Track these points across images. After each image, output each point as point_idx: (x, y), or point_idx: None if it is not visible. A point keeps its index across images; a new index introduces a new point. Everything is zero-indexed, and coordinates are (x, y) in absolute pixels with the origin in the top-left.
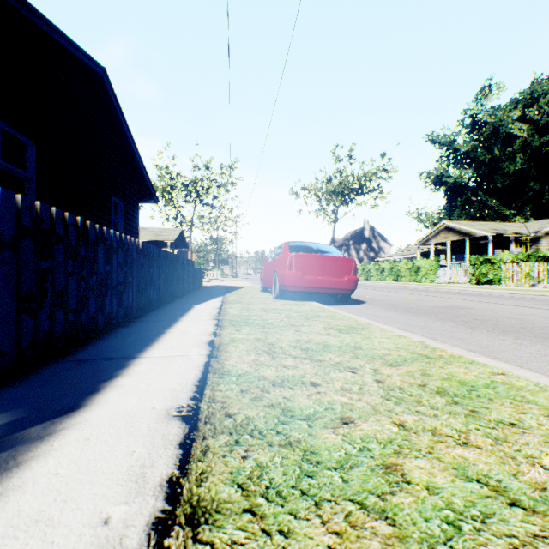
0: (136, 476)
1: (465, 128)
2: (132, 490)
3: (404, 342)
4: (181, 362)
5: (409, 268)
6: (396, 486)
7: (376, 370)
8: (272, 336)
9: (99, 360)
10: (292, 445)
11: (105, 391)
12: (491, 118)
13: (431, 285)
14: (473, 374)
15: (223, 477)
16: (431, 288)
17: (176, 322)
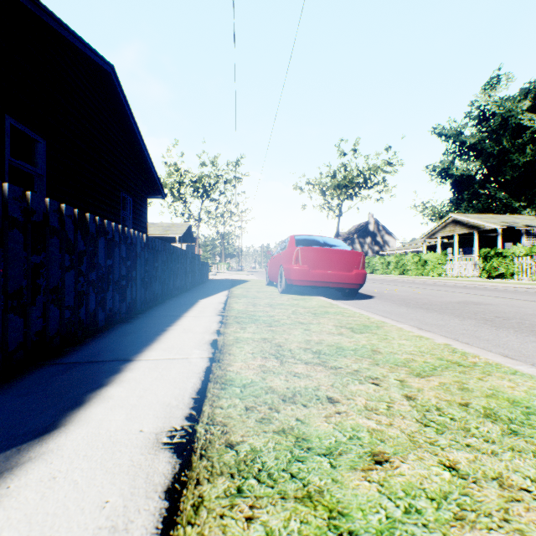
0: None
1: (472, 120)
2: None
3: (427, 345)
4: (179, 367)
5: (416, 262)
6: None
7: (402, 381)
8: (279, 336)
9: (92, 363)
10: (312, 499)
11: (89, 405)
12: (500, 109)
13: (439, 279)
14: (523, 389)
15: None
16: (439, 282)
17: (179, 319)
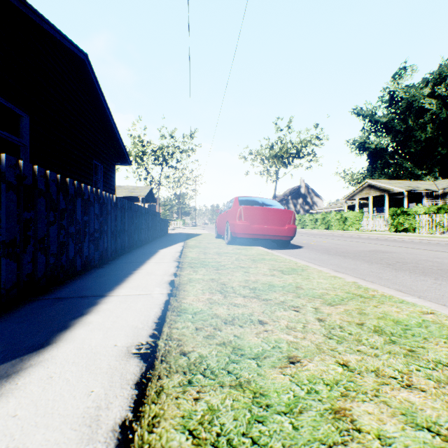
0: (91, 419)
1: (384, 103)
2: (84, 436)
3: (339, 283)
4: (144, 300)
5: (338, 219)
6: (347, 435)
7: (316, 308)
8: (224, 277)
9: (74, 298)
10: (242, 386)
11: (74, 328)
12: (406, 95)
13: (356, 232)
14: (405, 313)
15: (175, 422)
16: (356, 235)
17: (143, 264)
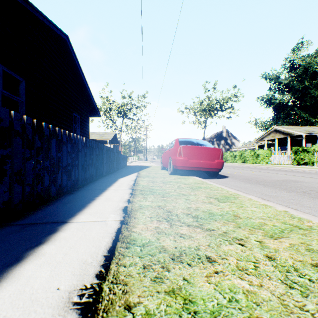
0: None
1: (286, 69)
2: None
3: (272, 212)
4: (99, 228)
5: (252, 155)
6: None
7: (261, 242)
8: (169, 204)
9: (39, 224)
10: None
11: (25, 261)
12: (303, 62)
13: (267, 165)
14: None
15: None
16: (267, 167)
17: (104, 191)
